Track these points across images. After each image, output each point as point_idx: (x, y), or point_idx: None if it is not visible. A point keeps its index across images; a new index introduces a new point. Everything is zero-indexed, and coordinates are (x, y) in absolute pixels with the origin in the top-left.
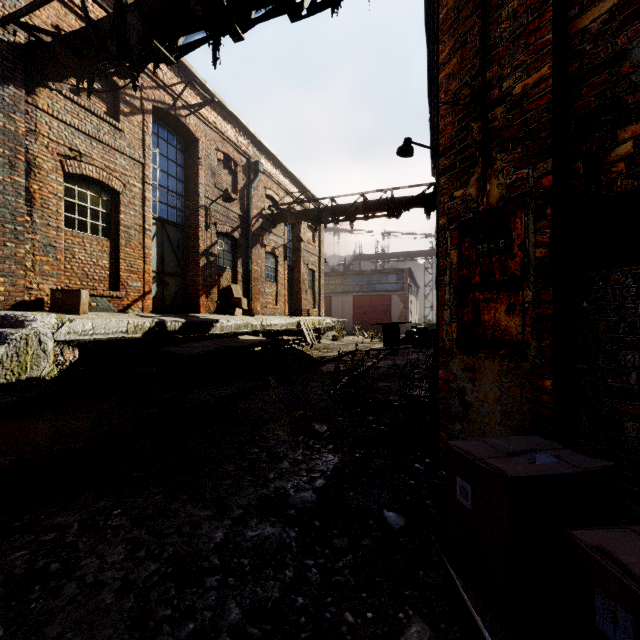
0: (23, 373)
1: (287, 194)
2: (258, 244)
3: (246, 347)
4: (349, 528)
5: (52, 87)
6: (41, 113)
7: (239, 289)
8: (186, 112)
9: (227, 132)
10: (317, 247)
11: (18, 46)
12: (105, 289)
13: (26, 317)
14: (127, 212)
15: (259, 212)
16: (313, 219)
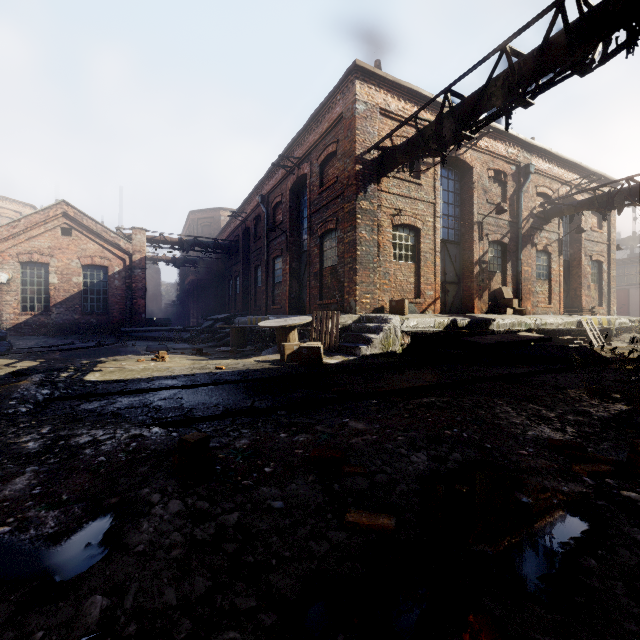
0: (389, 348)
1: (562, 184)
2: (528, 245)
3: (527, 341)
4: (637, 430)
5: (389, 176)
6: (382, 193)
7: (509, 290)
8: (463, 149)
9: (497, 150)
10: (605, 233)
11: (374, 160)
12: (412, 298)
13: (387, 317)
14: (424, 242)
15: (529, 213)
16: (599, 207)
